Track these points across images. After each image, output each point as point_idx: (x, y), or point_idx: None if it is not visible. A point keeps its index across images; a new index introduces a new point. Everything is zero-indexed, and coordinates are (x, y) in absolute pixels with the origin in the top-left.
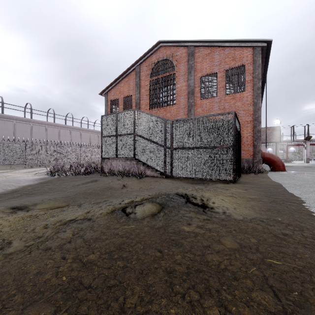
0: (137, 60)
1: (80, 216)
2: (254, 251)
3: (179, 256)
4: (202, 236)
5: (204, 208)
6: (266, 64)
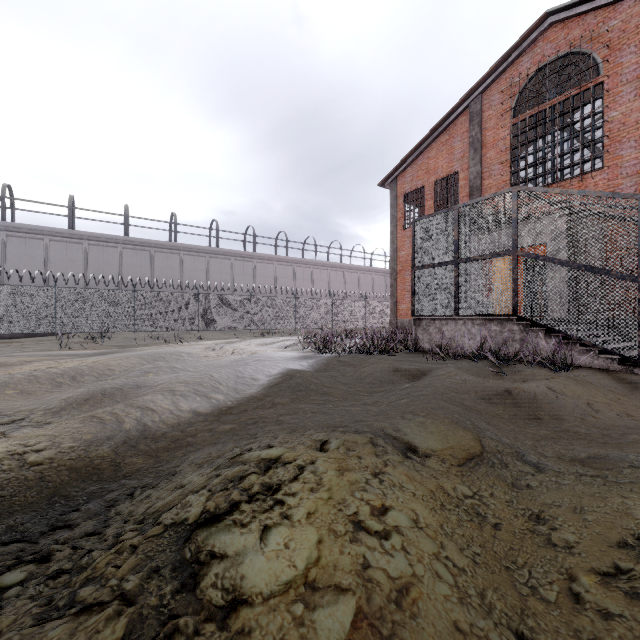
0: (476, 83)
1: None
2: None
3: None
4: None
5: None
6: None
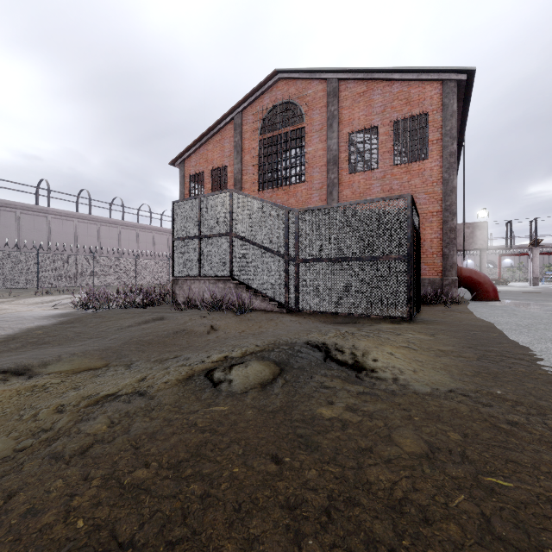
0: (237, 103)
1: (127, 387)
2: (458, 460)
3: (313, 470)
4: (357, 427)
5: (357, 371)
6: (464, 112)
